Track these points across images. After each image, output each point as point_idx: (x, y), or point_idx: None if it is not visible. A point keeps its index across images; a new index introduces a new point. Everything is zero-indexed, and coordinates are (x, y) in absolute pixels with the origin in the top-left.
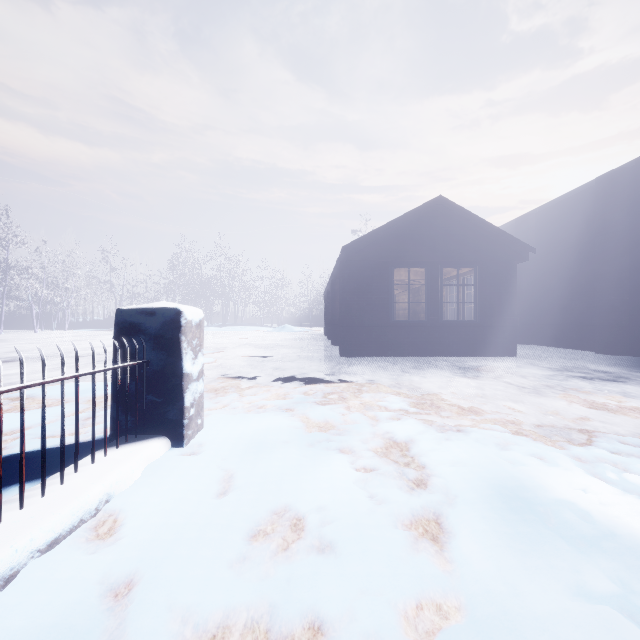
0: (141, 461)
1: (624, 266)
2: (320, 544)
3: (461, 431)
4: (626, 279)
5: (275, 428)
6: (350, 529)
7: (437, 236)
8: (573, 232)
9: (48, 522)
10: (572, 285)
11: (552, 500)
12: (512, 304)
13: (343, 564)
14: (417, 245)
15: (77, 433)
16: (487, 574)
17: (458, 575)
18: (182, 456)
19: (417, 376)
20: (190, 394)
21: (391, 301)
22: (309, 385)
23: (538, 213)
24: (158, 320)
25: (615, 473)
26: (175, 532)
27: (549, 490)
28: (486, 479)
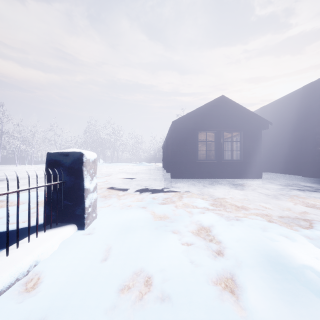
0: (58, 239)
1: (317, 132)
2: (162, 296)
3: (239, 220)
4: (318, 138)
5: (136, 218)
6: (180, 286)
7: (221, 116)
8: (290, 114)
9: None
10: (289, 142)
11: (299, 265)
12: (259, 151)
13: (177, 312)
14: (210, 121)
15: (18, 225)
16: None
17: None
18: (83, 235)
19: (211, 189)
20: (88, 200)
21: (197, 150)
22: (155, 194)
23: (272, 105)
24: (70, 158)
25: None
26: (73, 288)
27: (296, 258)
28: (258, 251)
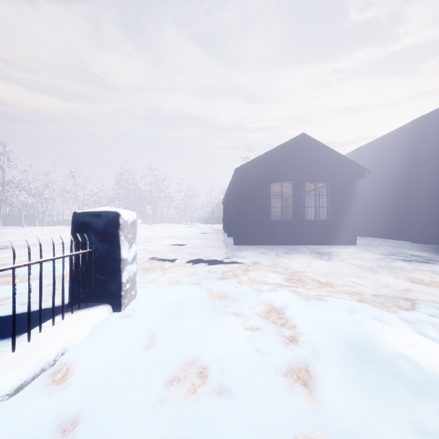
0: (89, 323)
1: (431, 182)
2: (220, 388)
3: (320, 299)
4: (432, 191)
5: (187, 297)
6: (242, 377)
7: (301, 161)
8: (395, 158)
9: (15, 372)
10: (394, 195)
11: (391, 353)
12: (353, 208)
13: (237, 405)
14: (287, 167)
15: (41, 304)
16: (347, 414)
17: (324, 414)
18: (120, 318)
19: (287, 259)
20: (126, 273)
21: (269, 206)
22: (212, 265)
23: (371, 145)
24: (103, 220)
25: (435, 332)
26: (111, 379)
27: (388, 345)
28: (341, 337)
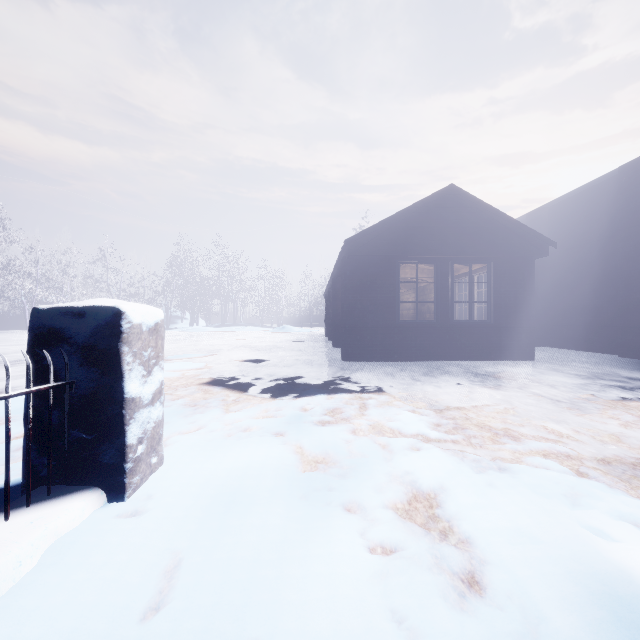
0: (41, 540)
1: None
2: None
3: (505, 471)
4: None
5: (257, 467)
6: None
7: (448, 229)
8: (591, 226)
9: None
10: (590, 283)
11: None
12: (529, 303)
13: None
14: (426, 239)
15: None
16: None
17: None
18: (115, 522)
19: (430, 385)
20: (137, 426)
21: (397, 300)
22: (306, 398)
23: (552, 207)
24: (88, 324)
25: None
26: None
27: None
28: (580, 580)
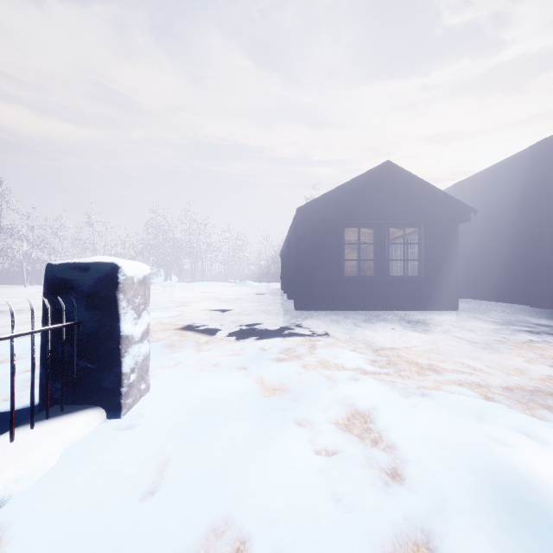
0: (60, 444)
1: None
2: None
3: (427, 396)
4: None
5: (226, 393)
6: None
7: (385, 198)
8: (508, 196)
9: None
10: (507, 244)
11: None
12: (454, 262)
13: None
14: (366, 207)
15: None
16: None
17: None
18: (115, 432)
19: (369, 330)
20: (130, 358)
21: (342, 259)
22: (265, 340)
23: (474, 179)
24: (92, 276)
25: None
26: None
27: None
28: (477, 472)
